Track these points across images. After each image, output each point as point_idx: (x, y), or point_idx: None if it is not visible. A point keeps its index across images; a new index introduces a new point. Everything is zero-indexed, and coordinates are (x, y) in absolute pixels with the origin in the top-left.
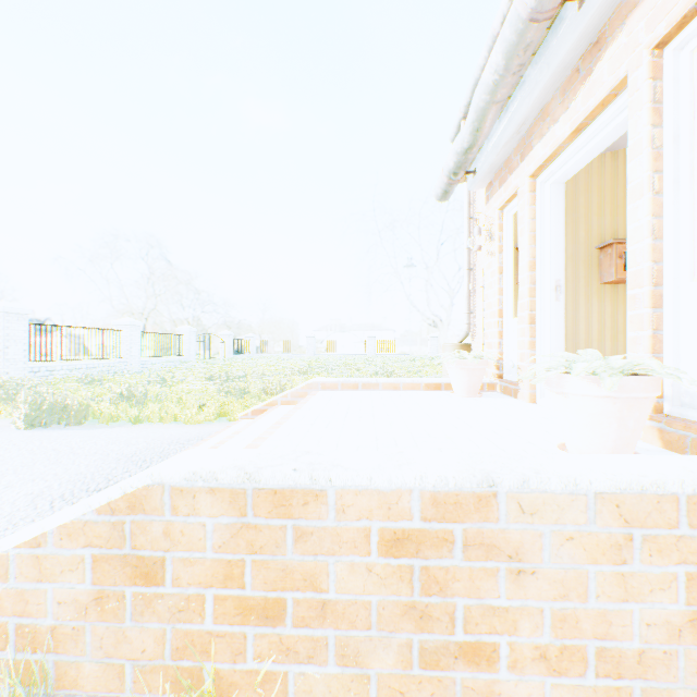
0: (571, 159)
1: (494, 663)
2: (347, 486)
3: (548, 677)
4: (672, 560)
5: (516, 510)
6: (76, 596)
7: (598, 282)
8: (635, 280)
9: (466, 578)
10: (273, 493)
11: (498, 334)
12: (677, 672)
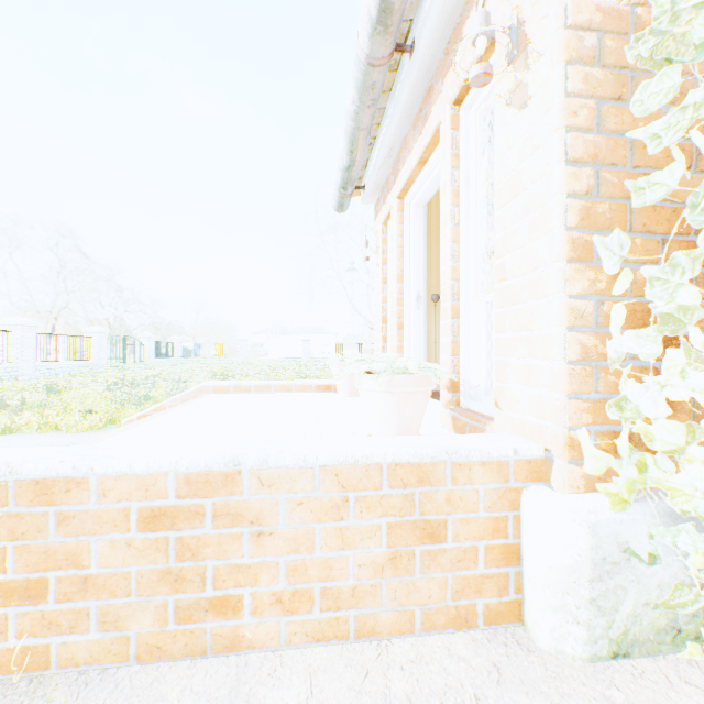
0: (423, 186)
1: (240, 611)
2: (109, 472)
3: (283, 617)
4: (378, 514)
5: (258, 484)
6: None
7: None
8: (445, 295)
9: (216, 544)
10: (36, 484)
11: (382, 339)
12: (382, 599)
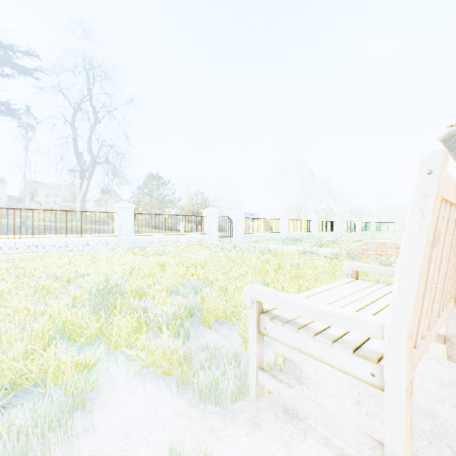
0: None
1: None
2: (390, 242)
3: None
4: None
5: None
6: (358, 252)
7: None
8: None
9: None
10: (381, 243)
11: None
12: None
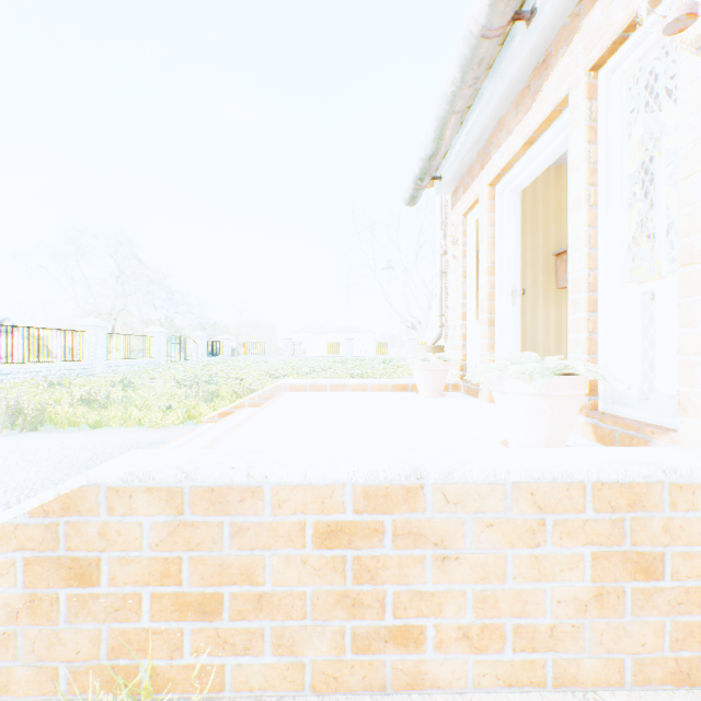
0: (524, 170)
1: (422, 645)
2: (283, 482)
3: (470, 655)
4: (579, 541)
5: (442, 500)
6: (7, 600)
7: (555, 287)
8: (575, 286)
9: (396, 566)
10: (211, 491)
11: (462, 337)
12: (584, 643)
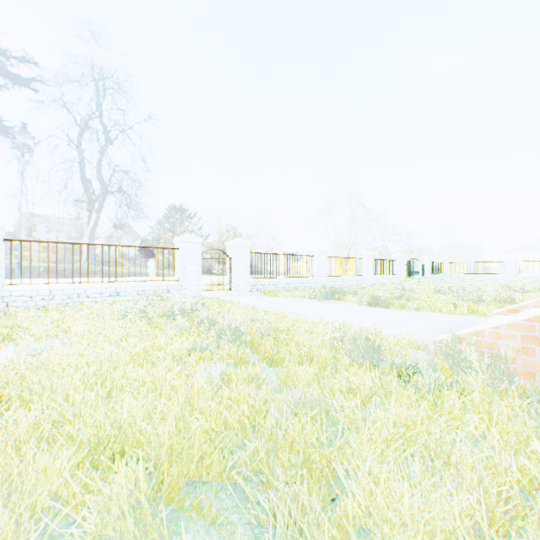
0: None
1: None
2: None
3: None
4: None
5: None
6: (512, 346)
7: None
8: None
9: None
10: None
11: None
12: None
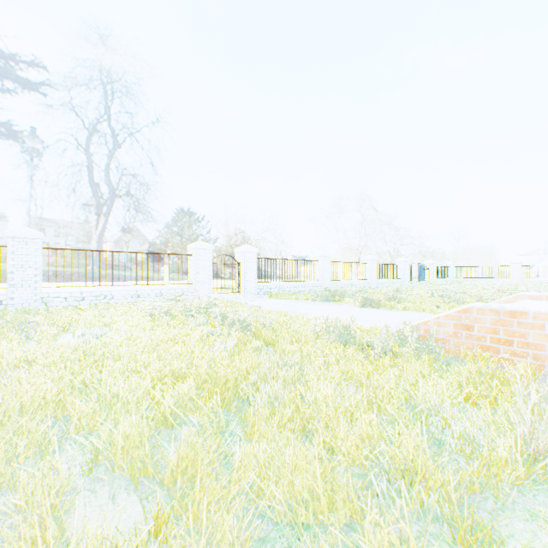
0: None
1: None
2: (535, 311)
3: None
4: None
5: None
6: (448, 332)
7: None
8: None
9: None
10: (509, 311)
11: None
12: None
